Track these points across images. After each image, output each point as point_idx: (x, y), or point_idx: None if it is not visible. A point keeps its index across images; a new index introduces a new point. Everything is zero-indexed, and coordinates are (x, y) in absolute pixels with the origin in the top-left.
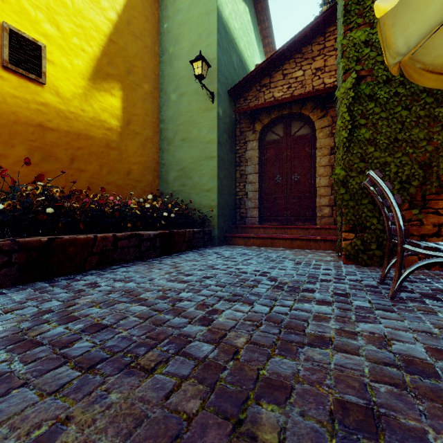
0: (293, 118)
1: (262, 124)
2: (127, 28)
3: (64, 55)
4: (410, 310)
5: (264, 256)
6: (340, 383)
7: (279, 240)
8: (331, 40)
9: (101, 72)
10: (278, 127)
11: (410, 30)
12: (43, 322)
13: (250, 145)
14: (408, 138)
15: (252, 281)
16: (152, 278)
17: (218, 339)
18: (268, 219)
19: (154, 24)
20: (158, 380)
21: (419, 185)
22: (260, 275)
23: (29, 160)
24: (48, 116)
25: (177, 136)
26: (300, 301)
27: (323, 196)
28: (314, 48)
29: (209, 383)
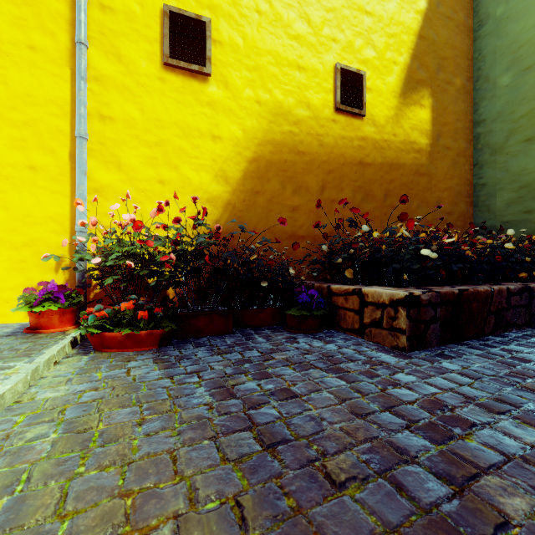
0: None
1: None
2: (436, 12)
3: (378, 76)
4: None
5: None
6: None
7: None
8: None
9: (410, 82)
10: None
11: None
12: None
13: None
14: None
15: None
16: None
17: None
18: None
19: None
20: None
21: None
22: None
23: (406, 198)
24: (366, 151)
25: (513, 138)
26: None
27: None
28: None
29: None
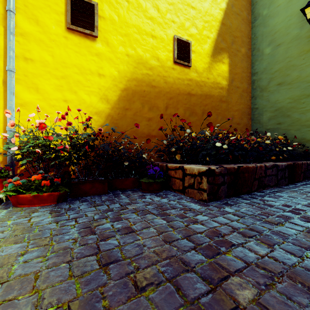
0: None
1: None
2: (231, 10)
3: (199, 44)
4: None
5: None
6: None
7: None
8: None
9: (217, 49)
10: None
11: None
12: None
13: None
14: None
15: None
16: None
17: None
18: None
19: None
20: None
21: None
22: None
23: (210, 113)
24: (192, 87)
25: (272, 83)
26: None
27: None
28: None
29: None
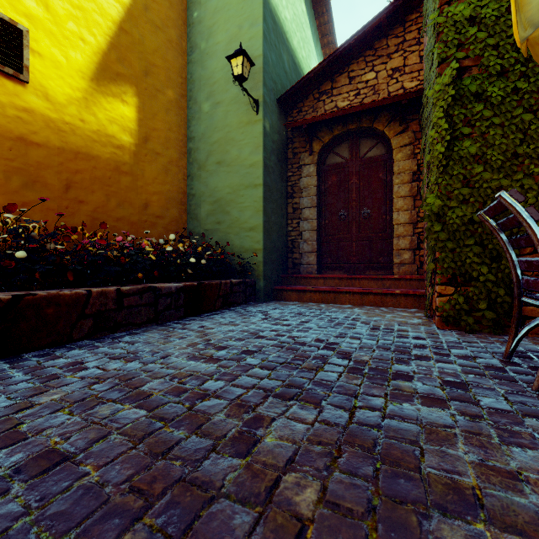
0: (363, 135)
1: (322, 142)
2: (144, 15)
3: (55, 44)
4: None
5: (327, 317)
6: None
7: (345, 294)
8: (413, 31)
9: (108, 70)
10: (343, 146)
11: None
12: None
13: (306, 170)
14: (533, 153)
15: (315, 359)
16: (167, 354)
17: (264, 493)
18: (330, 267)
19: (181, 12)
20: None
21: None
22: (325, 349)
23: None
24: (33, 127)
25: (211, 158)
26: (394, 398)
27: (402, 237)
28: (390, 42)
29: None
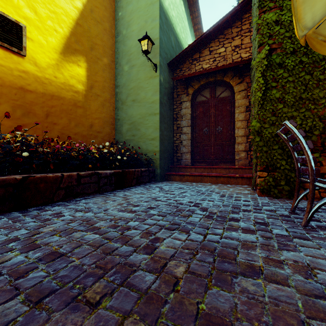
0: (217, 84)
1: (194, 88)
2: (90, 15)
3: (40, 33)
4: (322, 238)
5: (196, 190)
6: (278, 321)
7: (207, 177)
8: (246, 24)
9: (70, 48)
10: (206, 91)
11: (316, 7)
12: (8, 250)
13: (185, 104)
14: (310, 97)
15: (188, 211)
16: (107, 209)
17: (159, 268)
18: (198, 161)
19: (111, 12)
20: (102, 316)
21: (319, 134)
22: (194, 206)
23: (9, 114)
24: (28, 81)
25: (129, 98)
26: (228, 229)
27: (240, 144)
28: (233, 30)
29: (150, 321)
